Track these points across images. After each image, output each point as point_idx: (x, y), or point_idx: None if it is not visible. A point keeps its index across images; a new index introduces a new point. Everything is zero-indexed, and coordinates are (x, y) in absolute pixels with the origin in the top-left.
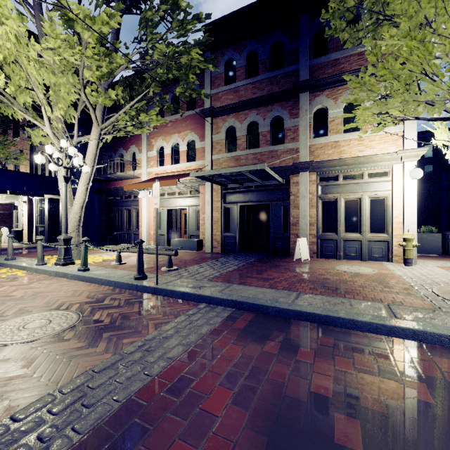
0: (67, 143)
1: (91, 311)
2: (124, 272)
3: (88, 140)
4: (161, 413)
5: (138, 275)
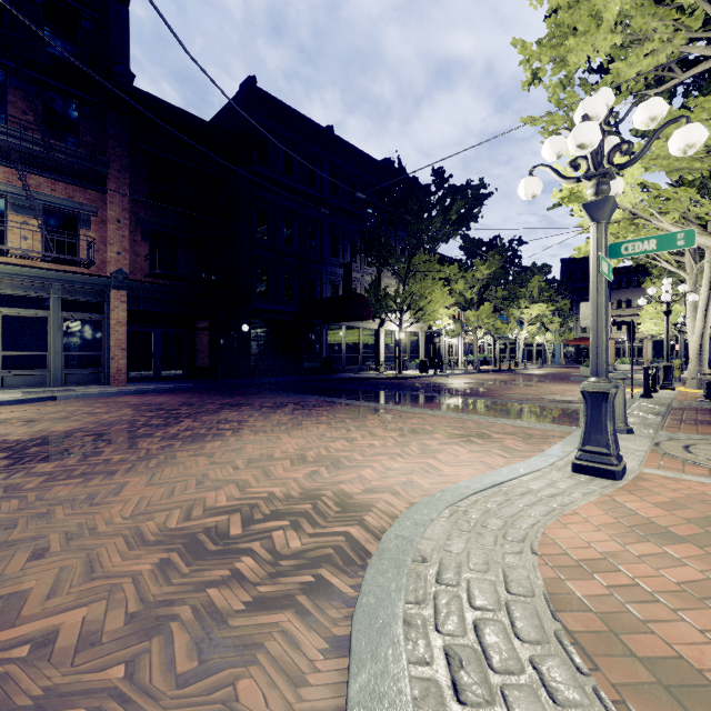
0: (666, 280)
1: (581, 400)
2: (665, 396)
3: (701, 266)
4: (516, 405)
5: (642, 394)
